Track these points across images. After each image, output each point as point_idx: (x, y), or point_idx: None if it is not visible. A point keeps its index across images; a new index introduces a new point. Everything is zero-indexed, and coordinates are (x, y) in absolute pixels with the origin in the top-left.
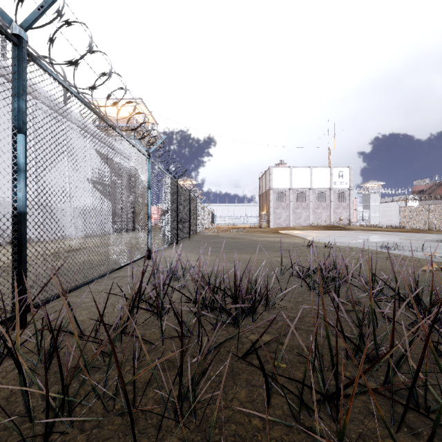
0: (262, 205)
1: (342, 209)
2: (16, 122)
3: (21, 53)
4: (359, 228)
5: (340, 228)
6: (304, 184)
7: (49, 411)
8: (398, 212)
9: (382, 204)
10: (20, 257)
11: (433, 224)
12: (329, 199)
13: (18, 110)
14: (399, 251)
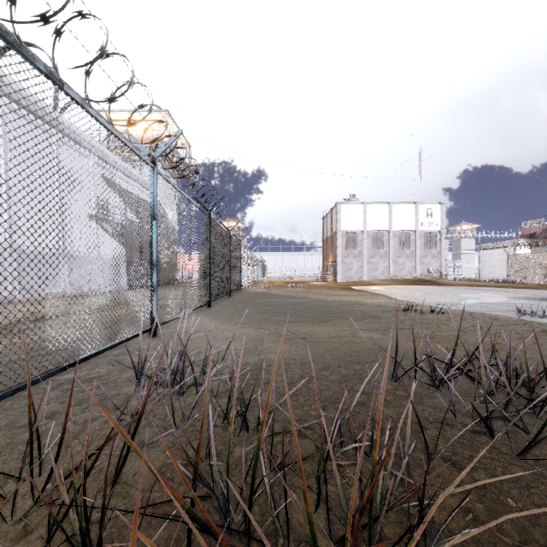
0: (327, 253)
1: (431, 258)
2: None
3: None
4: (456, 282)
5: (431, 282)
6: (381, 226)
7: None
8: (504, 262)
9: (481, 251)
10: None
11: None
12: (415, 245)
13: None
14: None
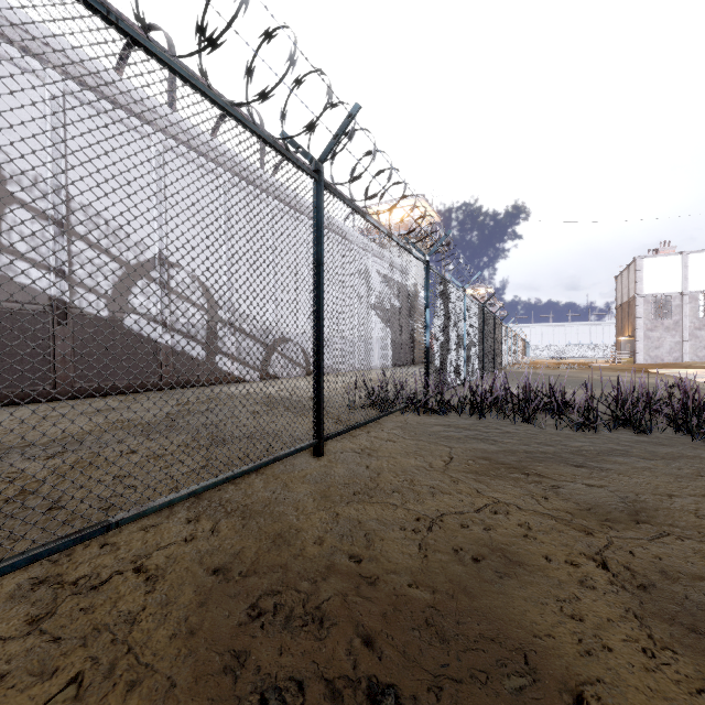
0: (622, 324)
1: None
2: (426, 303)
3: (428, 269)
4: None
5: None
6: None
7: (473, 417)
8: None
9: None
10: (428, 369)
11: None
12: None
13: (427, 297)
14: None
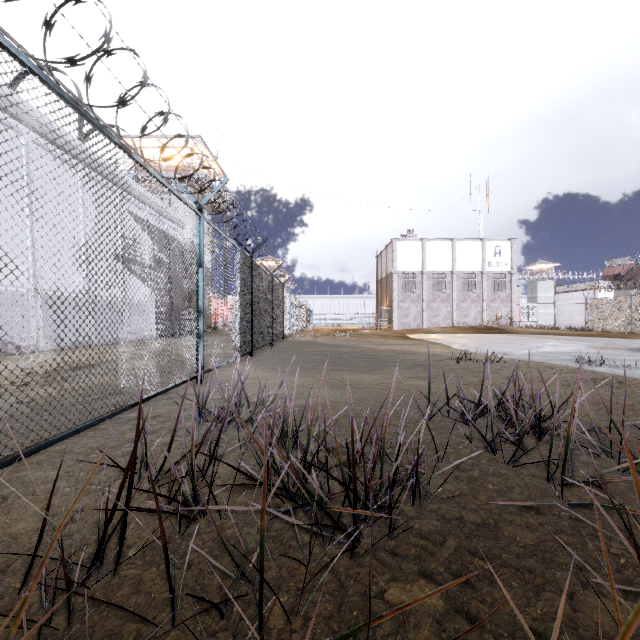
0: (381, 296)
1: (499, 302)
2: None
3: None
4: (526, 330)
5: (498, 330)
6: (443, 266)
7: None
8: (583, 307)
9: (558, 294)
10: None
11: (638, 325)
12: (481, 288)
13: None
14: (607, 367)
